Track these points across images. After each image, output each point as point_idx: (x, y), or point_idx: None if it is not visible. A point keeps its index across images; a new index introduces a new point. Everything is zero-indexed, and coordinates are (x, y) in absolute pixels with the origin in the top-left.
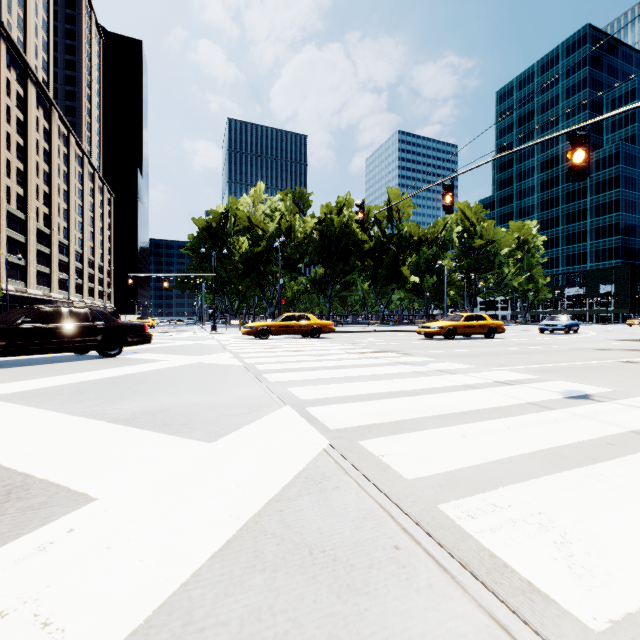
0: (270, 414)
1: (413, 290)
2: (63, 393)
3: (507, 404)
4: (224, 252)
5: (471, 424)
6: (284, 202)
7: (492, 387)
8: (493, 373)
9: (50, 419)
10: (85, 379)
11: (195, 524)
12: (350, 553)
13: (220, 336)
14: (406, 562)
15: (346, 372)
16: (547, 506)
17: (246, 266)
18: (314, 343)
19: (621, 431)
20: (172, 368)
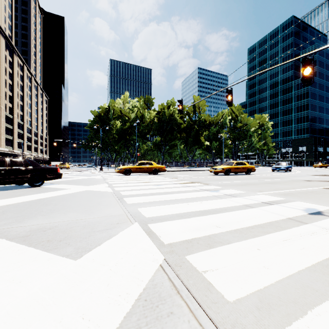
0: (124, 230)
1: (206, 149)
2: None
3: (276, 219)
4: (107, 128)
5: (259, 237)
6: (139, 102)
7: (261, 206)
8: (258, 196)
9: None
10: (11, 202)
11: None
12: None
13: (104, 173)
14: None
15: (173, 196)
16: None
17: (119, 136)
18: (155, 177)
19: None
20: (70, 194)
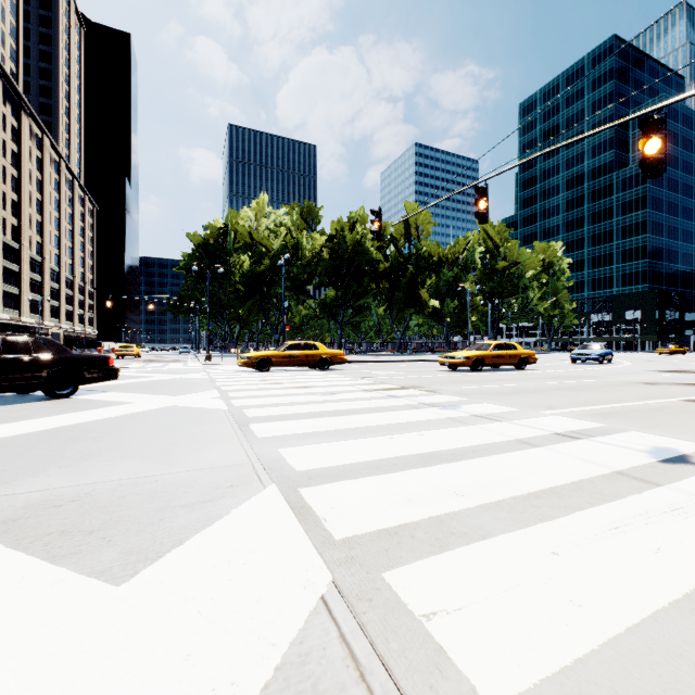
0: (242, 505)
1: (432, 315)
2: None
3: (588, 476)
4: (220, 271)
5: (555, 522)
6: (290, 216)
7: (553, 443)
8: (545, 420)
9: None
10: None
11: None
12: None
13: (213, 368)
14: None
15: (360, 420)
16: None
17: (247, 287)
18: (322, 377)
19: None
20: (133, 415)
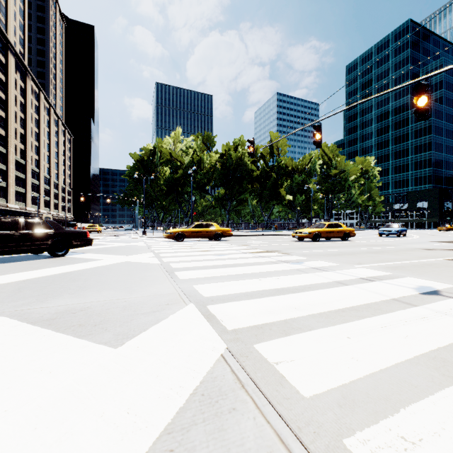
0: (175, 313)
1: (288, 205)
2: (4, 291)
3: (375, 301)
4: (151, 177)
5: (351, 323)
6: (196, 142)
7: (358, 283)
8: (355, 270)
9: None
10: (29, 277)
11: None
12: None
13: (148, 239)
14: None
15: (241, 270)
16: None
17: (168, 188)
18: (217, 244)
19: None
20: (104, 266)
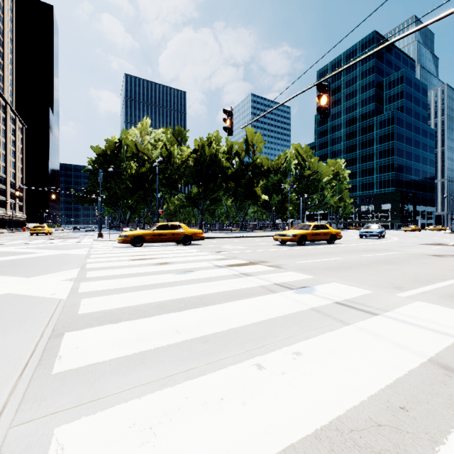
0: None
1: (263, 205)
2: None
3: None
4: (110, 170)
5: None
6: (166, 135)
7: None
8: (417, 309)
9: None
10: None
11: None
12: None
13: (99, 243)
14: None
15: (213, 317)
16: None
17: (134, 184)
18: (184, 251)
19: None
20: None
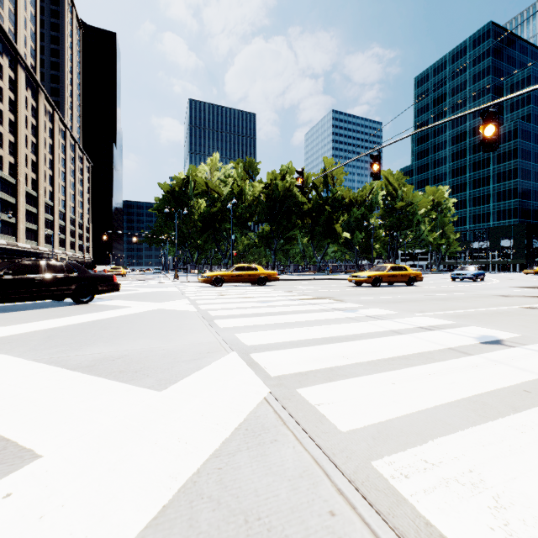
0: (217, 360)
1: (345, 244)
2: (34, 339)
3: (429, 350)
4: (185, 212)
5: (399, 370)
6: (236, 170)
7: (415, 332)
8: (415, 319)
9: (16, 366)
10: (56, 325)
11: (133, 487)
12: (285, 521)
13: (181, 284)
14: (342, 532)
15: (287, 318)
16: (477, 462)
17: (204, 224)
18: (261, 290)
19: (535, 377)
20: (135, 314)
